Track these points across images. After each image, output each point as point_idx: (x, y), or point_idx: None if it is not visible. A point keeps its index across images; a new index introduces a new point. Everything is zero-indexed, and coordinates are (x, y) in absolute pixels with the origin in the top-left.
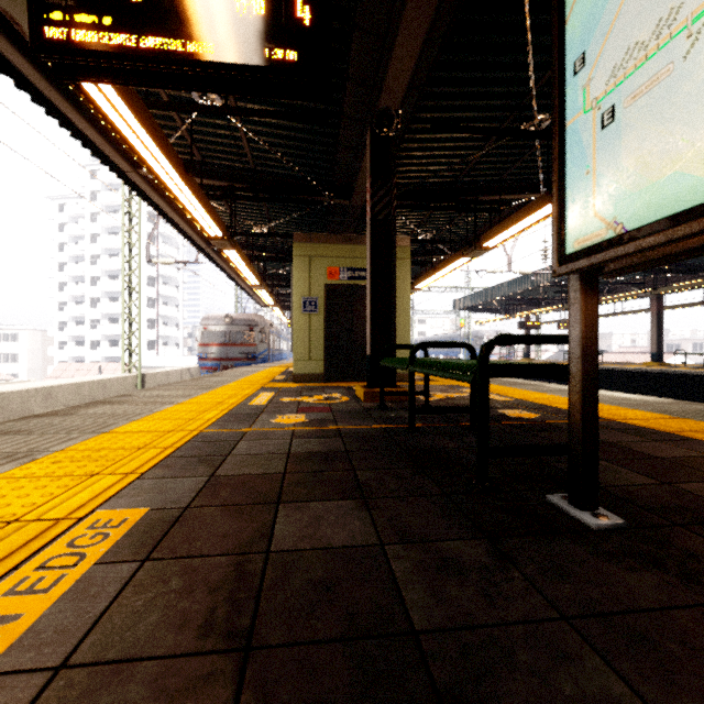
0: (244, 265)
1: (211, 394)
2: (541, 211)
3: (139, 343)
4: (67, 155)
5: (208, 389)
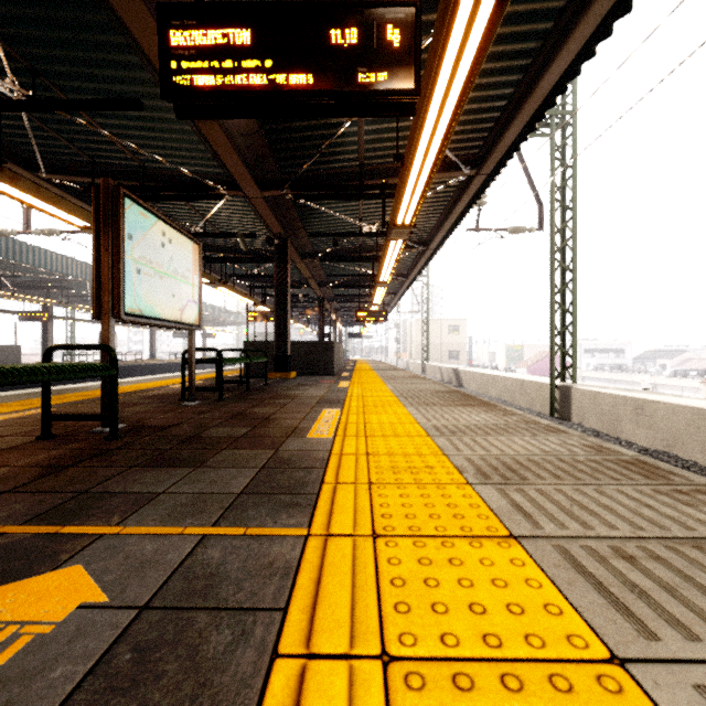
0: None
1: None
2: None
3: None
4: None
5: None
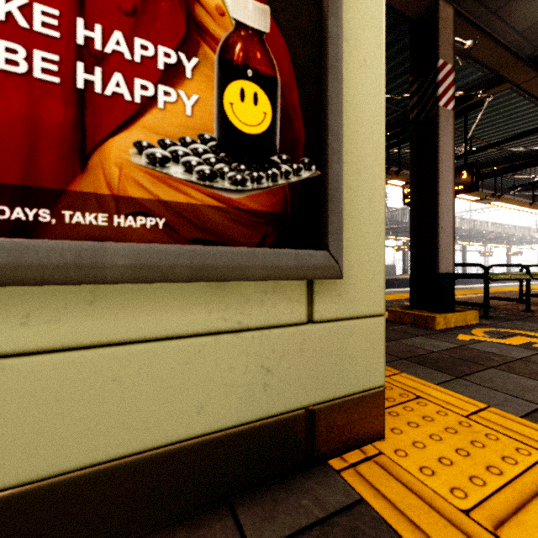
0: None
1: None
2: None
3: None
4: None
5: None
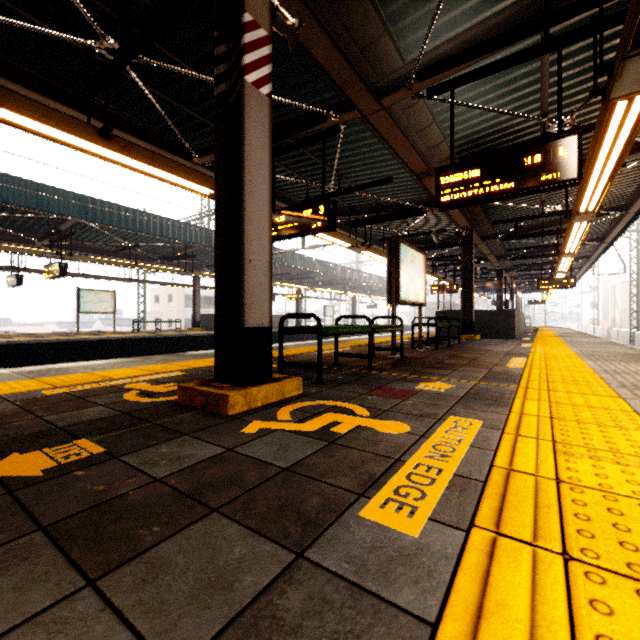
0: None
1: None
2: (59, 132)
3: None
4: None
5: None
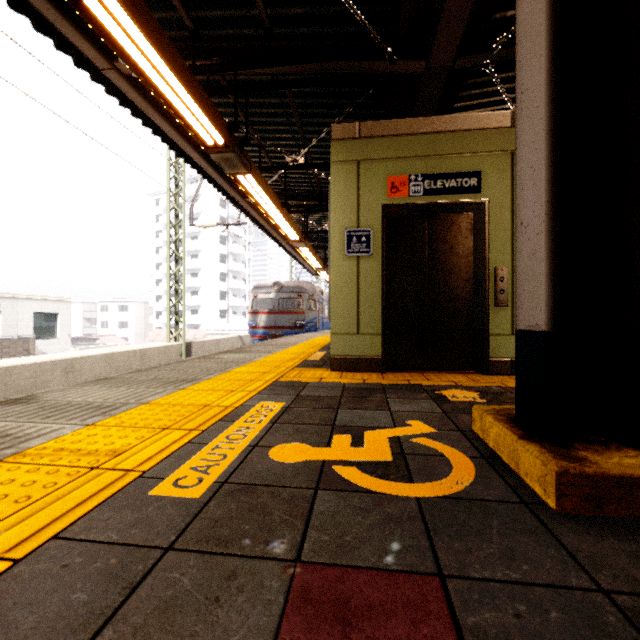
0: (275, 209)
1: (162, 403)
2: None
3: (183, 311)
4: (25, 50)
5: (181, 385)
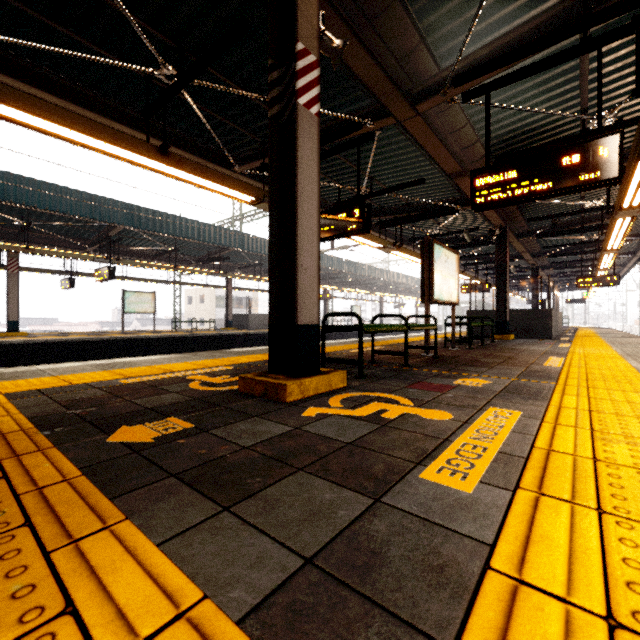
0: None
1: None
2: (125, 152)
3: None
4: None
5: None
